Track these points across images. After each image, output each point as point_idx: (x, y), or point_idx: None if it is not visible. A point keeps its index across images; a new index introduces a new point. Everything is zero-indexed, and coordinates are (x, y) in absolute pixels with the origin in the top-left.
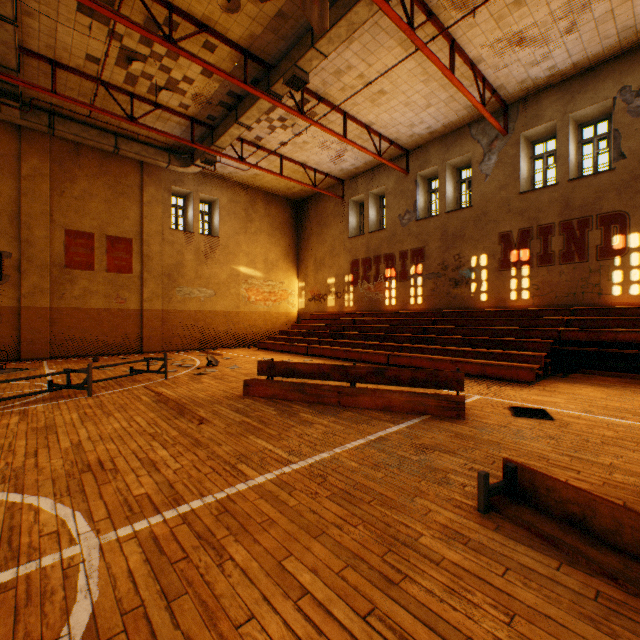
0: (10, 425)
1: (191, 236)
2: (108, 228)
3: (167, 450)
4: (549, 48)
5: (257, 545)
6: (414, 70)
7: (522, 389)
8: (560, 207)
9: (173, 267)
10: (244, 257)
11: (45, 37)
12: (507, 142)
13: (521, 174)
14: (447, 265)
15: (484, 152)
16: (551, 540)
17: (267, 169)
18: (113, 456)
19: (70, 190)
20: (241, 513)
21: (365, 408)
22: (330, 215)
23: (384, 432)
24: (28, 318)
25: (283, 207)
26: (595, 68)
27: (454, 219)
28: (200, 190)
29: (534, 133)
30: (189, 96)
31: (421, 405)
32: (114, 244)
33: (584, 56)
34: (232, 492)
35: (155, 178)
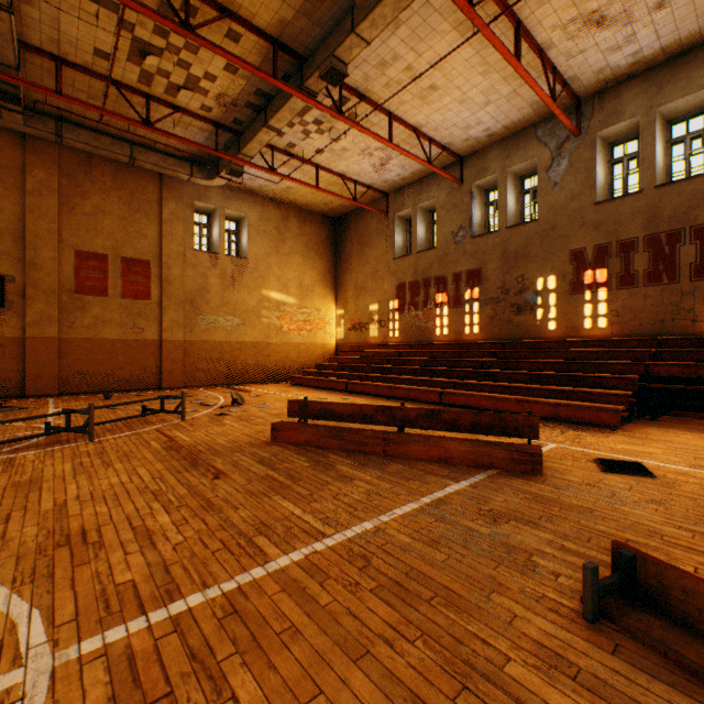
0: None
1: (216, 258)
2: (123, 249)
3: (169, 515)
4: (634, 29)
5: (272, 673)
6: (471, 60)
7: (605, 435)
8: (645, 218)
9: (196, 292)
10: (276, 281)
11: (47, 29)
12: (580, 144)
13: (597, 181)
14: (508, 288)
15: (552, 156)
16: (703, 676)
17: (301, 180)
18: (101, 523)
19: (81, 206)
20: (254, 616)
21: (416, 459)
22: (372, 233)
23: (442, 492)
24: (34, 350)
25: (319, 225)
26: (688, 52)
27: (516, 235)
28: (226, 206)
29: (613, 132)
30: (212, 96)
31: (486, 457)
32: (130, 267)
33: (676, 38)
34: (245, 581)
35: (176, 192)
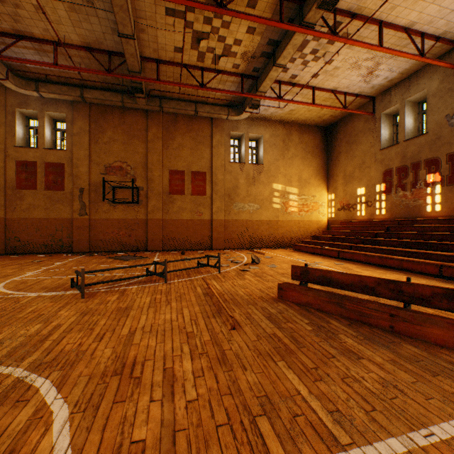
0: (109, 302)
1: (243, 166)
2: (192, 166)
3: (192, 362)
4: None
5: None
6: None
7: None
8: None
9: (231, 189)
10: (282, 178)
11: (152, 44)
12: None
13: None
14: None
15: None
16: None
17: (300, 101)
18: (147, 357)
19: (171, 145)
20: None
21: (435, 344)
22: (359, 132)
23: None
24: (151, 226)
25: (314, 134)
26: None
27: None
28: (249, 131)
29: None
30: (239, 56)
31: None
32: (195, 176)
33: None
34: None
35: (219, 128)
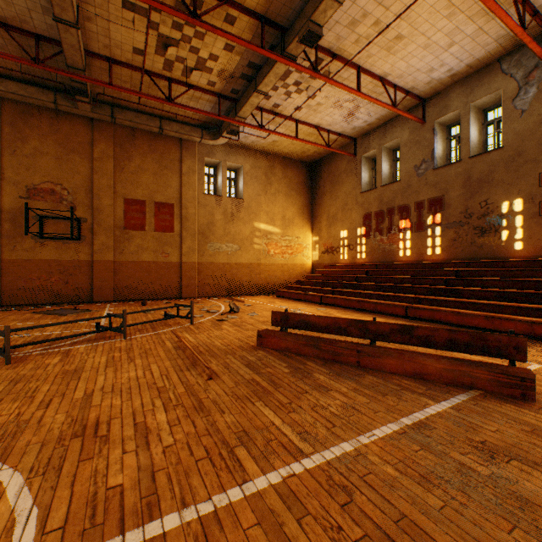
0: (49, 366)
1: (220, 199)
2: (155, 196)
3: (166, 413)
4: None
5: None
6: (437, 4)
7: None
8: None
9: (205, 226)
10: (264, 215)
11: (102, 38)
12: None
13: None
14: (471, 213)
15: (519, 86)
16: None
17: (284, 134)
18: (112, 416)
19: (128, 167)
20: None
21: (390, 372)
22: (342, 173)
23: (422, 413)
24: (98, 269)
25: (298, 169)
26: None
27: (480, 163)
28: (227, 159)
29: None
30: (215, 73)
31: (466, 376)
32: (160, 209)
33: None
34: (221, 504)
35: (191, 152)
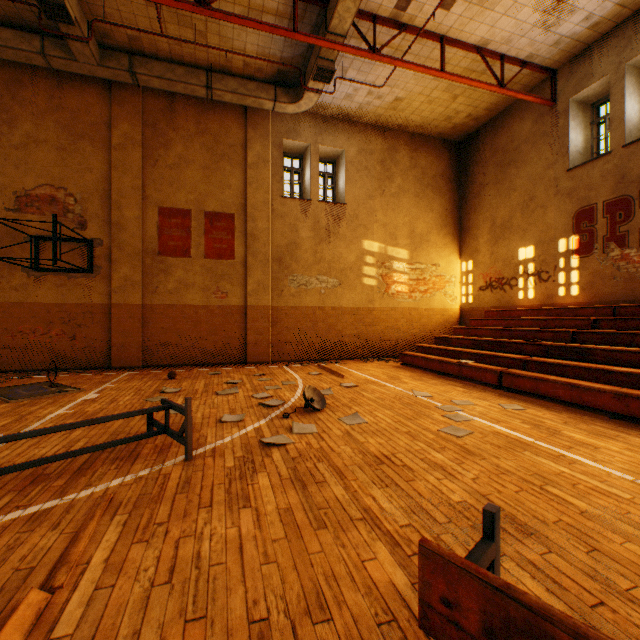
0: None
1: (307, 205)
2: (206, 202)
3: None
4: None
5: None
6: None
7: None
8: None
9: (284, 249)
10: (379, 230)
11: None
12: None
13: None
14: None
15: None
16: None
17: (416, 64)
18: None
19: (163, 158)
20: None
21: None
22: (523, 143)
23: None
24: (118, 318)
25: (437, 153)
26: None
27: None
28: (319, 141)
29: None
30: None
31: None
32: (213, 222)
33: None
34: None
35: (261, 131)
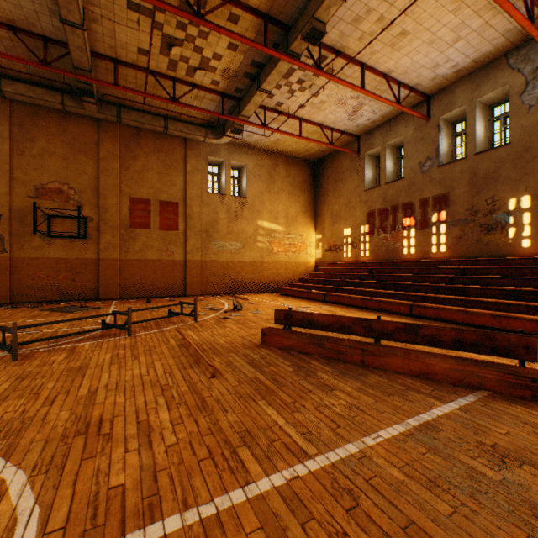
0: (55, 362)
1: (224, 198)
2: (160, 195)
3: (169, 412)
4: None
5: None
6: None
7: None
8: None
9: (209, 224)
10: (267, 214)
11: (107, 39)
12: None
13: None
14: (477, 210)
15: (526, 80)
16: None
17: (287, 132)
18: (115, 414)
19: (133, 166)
20: None
21: (395, 372)
22: (346, 171)
23: (429, 415)
24: (104, 267)
25: (302, 168)
26: None
27: (486, 160)
28: (231, 158)
29: None
30: (218, 72)
31: (474, 376)
32: (164, 207)
33: None
34: (223, 506)
35: (195, 151)
